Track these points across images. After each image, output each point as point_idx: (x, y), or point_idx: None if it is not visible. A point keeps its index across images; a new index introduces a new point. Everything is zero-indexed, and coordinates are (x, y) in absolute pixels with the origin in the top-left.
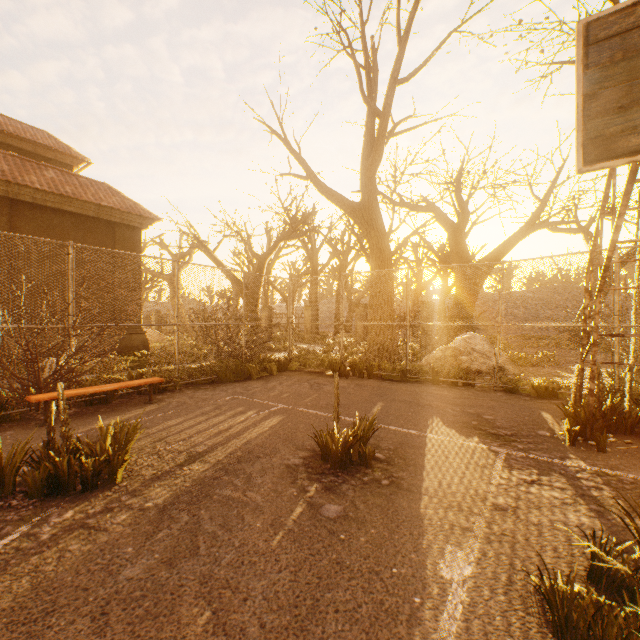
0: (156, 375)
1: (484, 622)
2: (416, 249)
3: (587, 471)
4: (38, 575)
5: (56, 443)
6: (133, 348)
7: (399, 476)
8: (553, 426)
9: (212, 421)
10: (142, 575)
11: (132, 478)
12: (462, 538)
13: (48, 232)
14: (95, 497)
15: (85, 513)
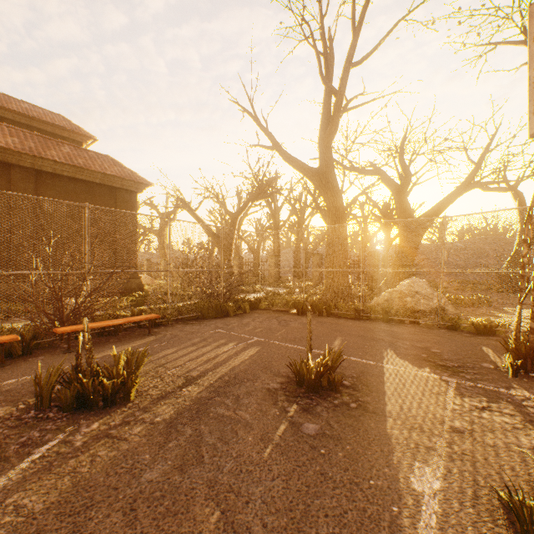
0: (153, 312)
1: (457, 531)
2: (363, 207)
3: (532, 400)
4: (76, 475)
5: (82, 367)
6: (131, 290)
7: (364, 400)
8: (495, 359)
9: (201, 351)
10: (159, 478)
11: (142, 397)
12: (427, 456)
13: (65, 196)
14: (114, 412)
15: (108, 425)
